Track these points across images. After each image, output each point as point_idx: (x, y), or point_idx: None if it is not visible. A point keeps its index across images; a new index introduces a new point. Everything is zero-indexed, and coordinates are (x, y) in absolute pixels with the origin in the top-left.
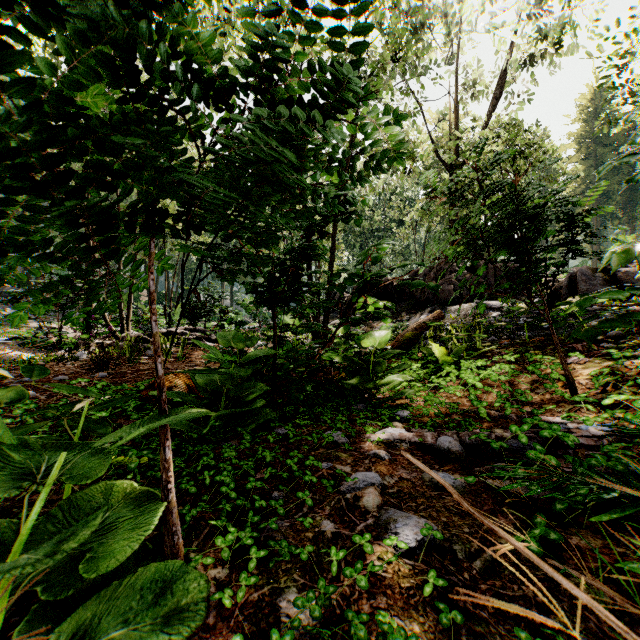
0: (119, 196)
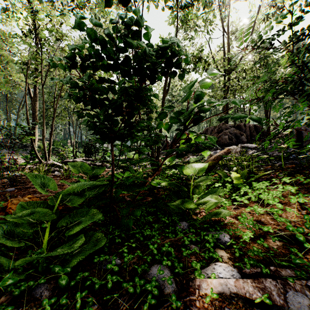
0: None
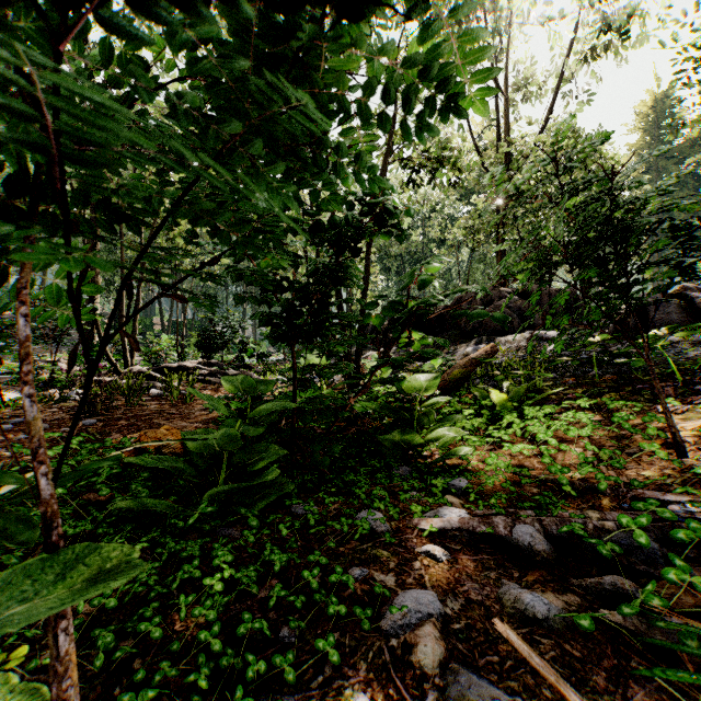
0: None
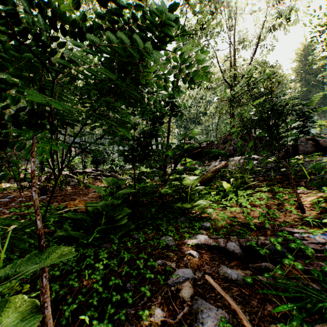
0: (8, 104)
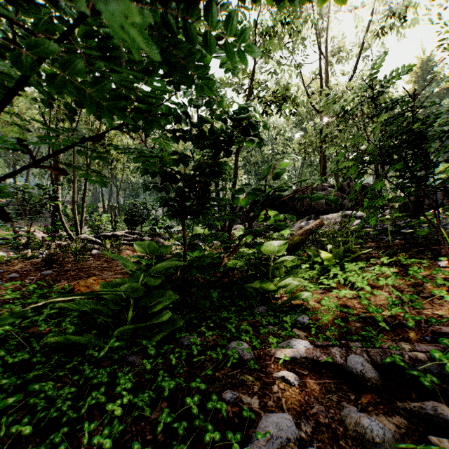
0: None
